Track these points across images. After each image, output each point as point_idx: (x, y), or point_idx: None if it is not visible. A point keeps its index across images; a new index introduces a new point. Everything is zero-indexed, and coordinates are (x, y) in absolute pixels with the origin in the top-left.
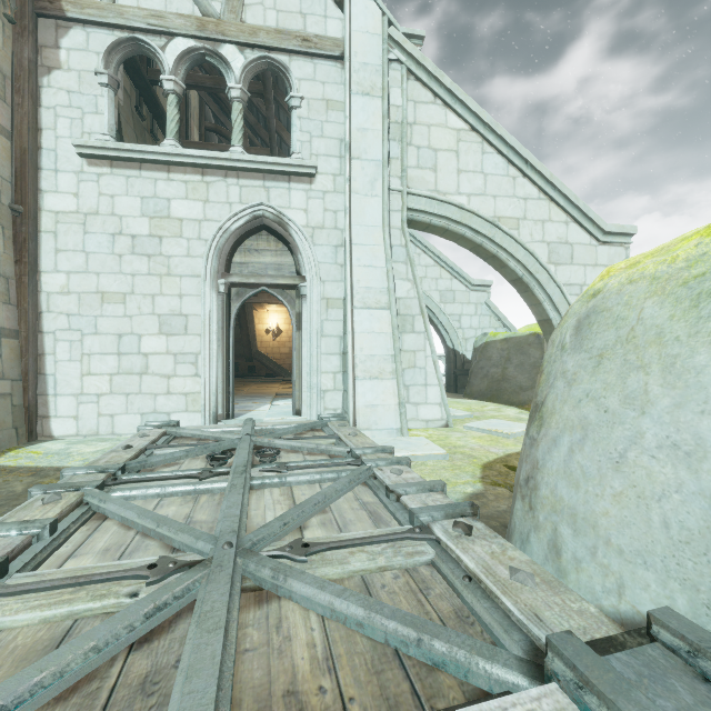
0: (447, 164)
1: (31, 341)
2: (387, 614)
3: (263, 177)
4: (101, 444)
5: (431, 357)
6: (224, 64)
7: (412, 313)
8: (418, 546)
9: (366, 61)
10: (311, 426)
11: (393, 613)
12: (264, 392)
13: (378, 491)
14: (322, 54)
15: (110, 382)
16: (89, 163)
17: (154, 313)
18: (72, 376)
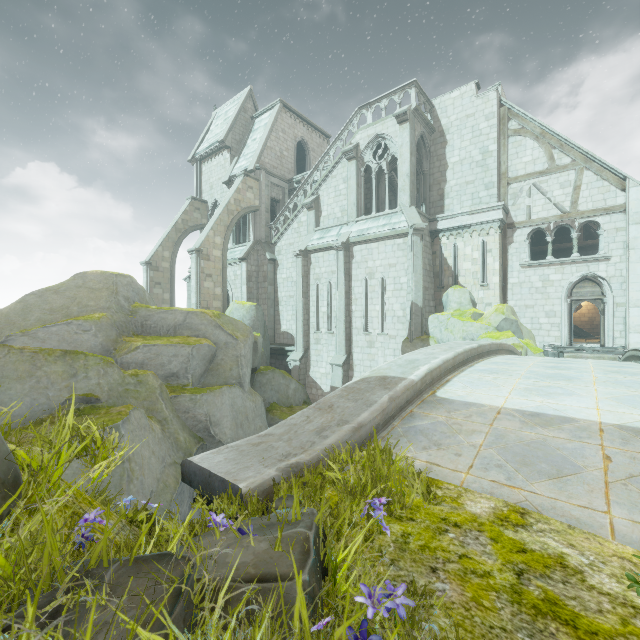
0: None
1: None
2: None
3: (586, 262)
4: None
5: None
6: (570, 227)
7: None
8: None
9: (636, 211)
10: (608, 348)
11: None
12: (578, 341)
13: None
14: (614, 212)
15: None
16: (522, 268)
17: (543, 311)
18: None
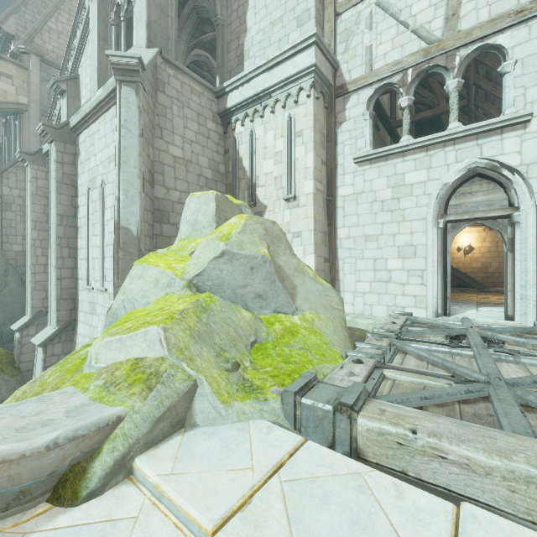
0: None
1: (334, 264)
2: None
3: (476, 137)
4: (368, 320)
5: None
6: (443, 70)
7: None
8: None
9: None
10: (529, 329)
11: None
12: (464, 300)
13: None
14: None
15: (369, 286)
16: (359, 166)
17: (394, 245)
18: (351, 282)
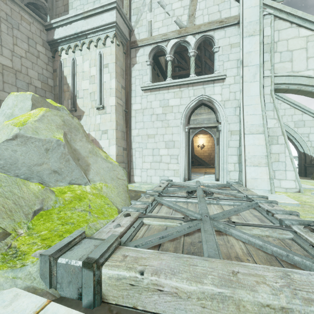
0: (299, 56)
1: (129, 151)
2: (272, 245)
3: (203, 84)
4: (149, 185)
5: (289, 156)
6: (187, 44)
7: (277, 135)
8: (284, 231)
9: (250, 20)
10: (224, 185)
11: (275, 246)
12: (199, 171)
13: (261, 212)
14: (228, 25)
15: (150, 165)
16: (144, 92)
17: (163, 141)
18: (140, 162)
